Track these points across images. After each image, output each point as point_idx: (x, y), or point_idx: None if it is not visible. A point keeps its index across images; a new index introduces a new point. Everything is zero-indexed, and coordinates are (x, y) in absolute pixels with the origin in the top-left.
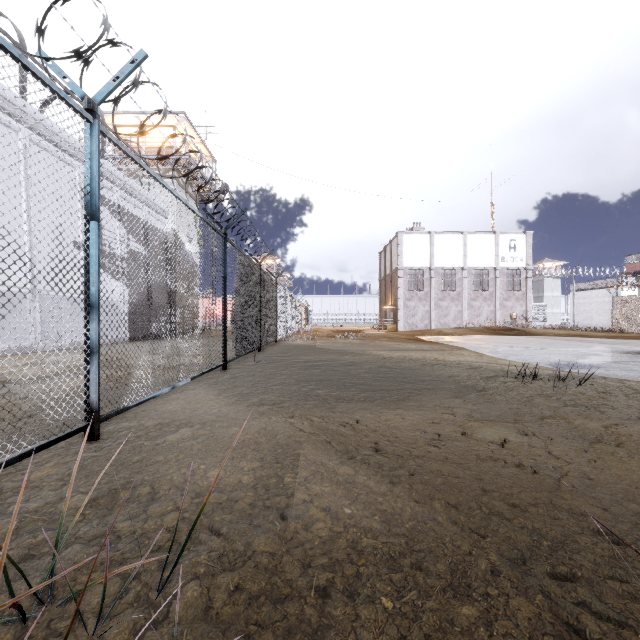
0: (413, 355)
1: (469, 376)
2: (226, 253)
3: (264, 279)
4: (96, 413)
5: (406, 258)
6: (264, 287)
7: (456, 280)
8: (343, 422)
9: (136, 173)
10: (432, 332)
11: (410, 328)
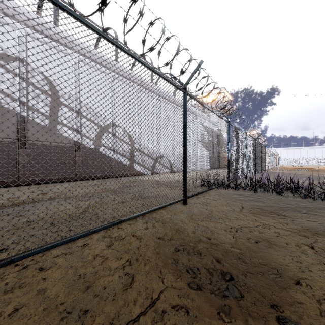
0: None
1: None
2: (255, 145)
3: (262, 148)
4: (246, 175)
5: None
6: (262, 151)
7: None
8: None
9: (248, 138)
10: None
11: None
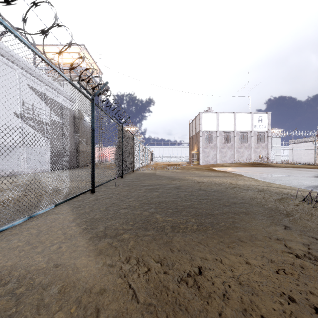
0: (215, 180)
1: (264, 198)
2: (94, 112)
3: (125, 134)
4: None
5: (204, 126)
6: (125, 139)
7: (230, 137)
8: (184, 273)
9: None
10: (218, 165)
11: (206, 163)
